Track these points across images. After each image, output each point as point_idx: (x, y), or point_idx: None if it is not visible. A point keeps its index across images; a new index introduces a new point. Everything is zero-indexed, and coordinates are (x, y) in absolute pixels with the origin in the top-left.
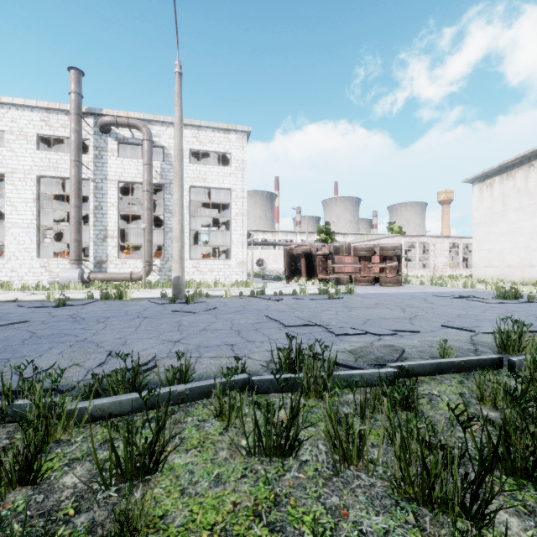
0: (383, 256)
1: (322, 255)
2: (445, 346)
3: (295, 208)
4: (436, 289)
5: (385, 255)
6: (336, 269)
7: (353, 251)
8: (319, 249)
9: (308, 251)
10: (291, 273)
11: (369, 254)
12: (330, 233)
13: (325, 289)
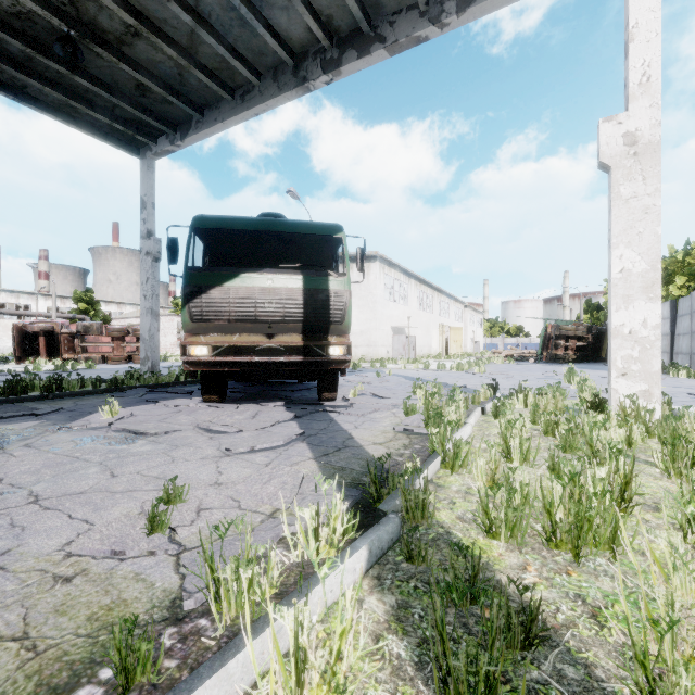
0: (136, 336)
1: (69, 334)
2: (98, 377)
3: (34, 266)
4: (177, 364)
5: (137, 336)
6: (91, 349)
7: (106, 331)
8: (65, 327)
9: (49, 329)
10: (25, 354)
11: (122, 335)
12: (93, 303)
13: (62, 365)
